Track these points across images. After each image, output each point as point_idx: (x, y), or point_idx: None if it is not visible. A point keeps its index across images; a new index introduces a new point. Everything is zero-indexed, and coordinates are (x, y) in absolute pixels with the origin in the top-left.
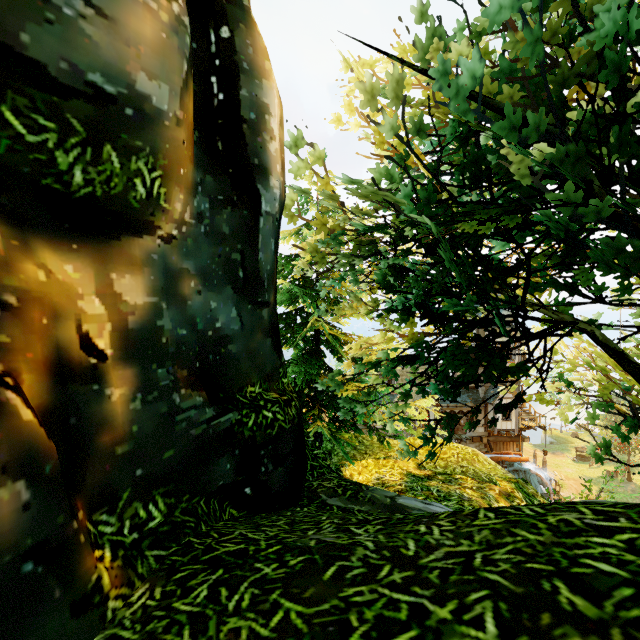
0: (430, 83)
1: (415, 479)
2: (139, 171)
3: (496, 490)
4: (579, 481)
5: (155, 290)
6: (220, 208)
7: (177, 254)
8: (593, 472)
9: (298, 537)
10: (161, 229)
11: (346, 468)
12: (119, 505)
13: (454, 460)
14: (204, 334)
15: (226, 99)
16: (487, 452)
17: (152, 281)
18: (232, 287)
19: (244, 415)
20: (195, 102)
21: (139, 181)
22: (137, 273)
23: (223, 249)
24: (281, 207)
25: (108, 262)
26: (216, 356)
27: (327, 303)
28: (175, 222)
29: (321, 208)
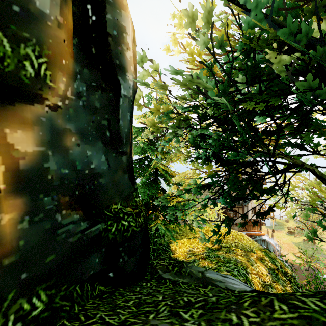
0: (222, 24)
1: (210, 250)
2: (27, 56)
3: (254, 256)
4: (289, 244)
5: (43, 142)
6: (93, 91)
7: (61, 118)
8: (296, 240)
9: (142, 323)
10: (48, 100)
11: (172, 244)
12: (4, 305)
13: (231, 239)
14: (82, 172)
15: (97, 20)
16: (244, 231)
17: (40, 136)
18: (102, 142)
19: (109, 224)
20: (75, 19)
21: (28, 63)
22: (28, 130)
23: (95, 117)
24: (134, 93)
25: (2, 121)
26: (91, 186)
27: (162, 153)
28: (59, 96)
29: (158, 102)
